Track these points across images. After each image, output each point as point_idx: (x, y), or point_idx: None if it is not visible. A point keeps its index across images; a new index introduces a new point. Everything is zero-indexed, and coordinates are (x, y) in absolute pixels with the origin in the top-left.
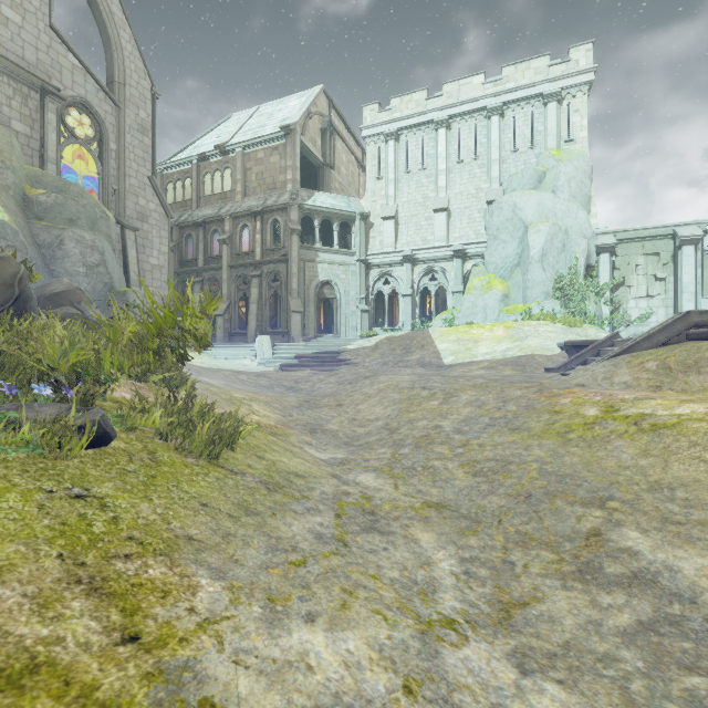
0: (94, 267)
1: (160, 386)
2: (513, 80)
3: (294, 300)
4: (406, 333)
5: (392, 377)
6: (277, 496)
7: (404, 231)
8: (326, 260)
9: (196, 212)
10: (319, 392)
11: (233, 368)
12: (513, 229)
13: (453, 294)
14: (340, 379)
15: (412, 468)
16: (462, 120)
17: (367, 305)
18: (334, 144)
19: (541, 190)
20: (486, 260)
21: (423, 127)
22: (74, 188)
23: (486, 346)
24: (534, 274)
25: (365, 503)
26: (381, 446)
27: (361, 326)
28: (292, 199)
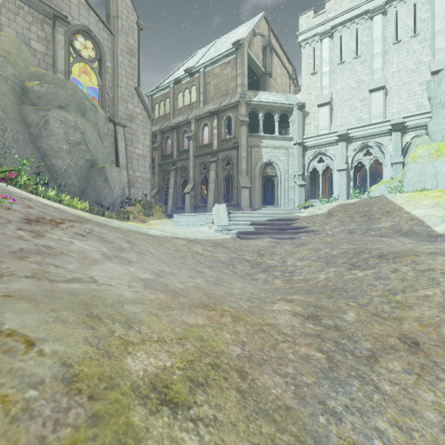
0: (76, 145)
1: None
2: None
3: (243, 178)
4: (358, 200)
5: None
6: None
7: (338, 115)
8: (269, 145)
9: (172, 121)
10: (303, 276)
11: (190, 236)
12: None
13: (391, 166)
14: (319, 254)
15: None
16: (400, 2)
17: (303, 181)
18: (272, 59)
19: None
20: (430, 130)
21: (356, 20)
22: (69, 85)
23: None
24: None
25: None
26: None
27: (298, 199)
28: (241, 97)
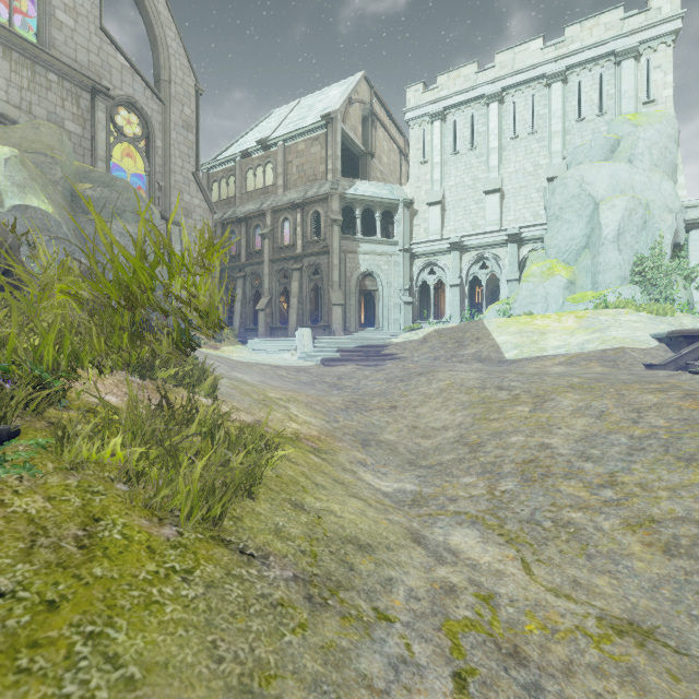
0: None
1: (172, 384)
2: (579, 40)
3: (335, 293)
4: (457, 325)
5: (453, 374)
6: (327, 624)
7: (451, 217)
8: (368, 251)
9: (239, 209)
10: (365, 390)
11: (272, 363)
12: (580, 207)
13: (507, 283)
14: (388, 376)
15: (533, 522)
16: (518, 91)
17: (411, 297)
18: (375, 132)
19: (614, 161)
20: (546, 244)
21: (472, 104)
22: (120, 183)
23: (556, 339)
24: (608, 257)
25: (491, 620)
26: (463, 471)
27: (404, 319)
28: (333, 189)
